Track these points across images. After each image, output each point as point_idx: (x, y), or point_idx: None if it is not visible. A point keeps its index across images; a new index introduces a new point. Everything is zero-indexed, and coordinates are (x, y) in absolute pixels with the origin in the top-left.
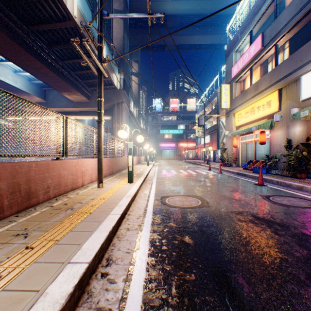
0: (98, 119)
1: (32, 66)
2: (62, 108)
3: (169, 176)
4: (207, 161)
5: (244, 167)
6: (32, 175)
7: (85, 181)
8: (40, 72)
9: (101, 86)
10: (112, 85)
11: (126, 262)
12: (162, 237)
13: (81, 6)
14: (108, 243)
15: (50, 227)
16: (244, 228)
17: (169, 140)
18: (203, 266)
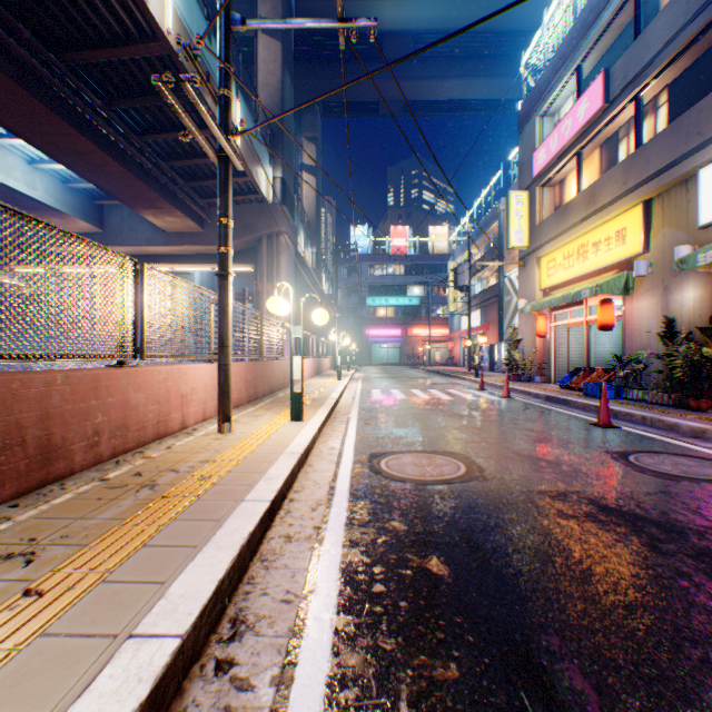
0: (220, 269)
1: (70, 148)
2: (140, 247)
3: (389, 405)
4: (476, 370)
5: (562, 383)
6: (56, 403)
7: (190, 416)
8: (87, 163)
9: (228, 191)
10: (256, 194)
11: (280, 628)
12: (372, 560)
13: (182, 7)
14: (236, 576)
15: (93, 535)
16: (575, 534)
17: (387, 320)
18: (479, 639)
